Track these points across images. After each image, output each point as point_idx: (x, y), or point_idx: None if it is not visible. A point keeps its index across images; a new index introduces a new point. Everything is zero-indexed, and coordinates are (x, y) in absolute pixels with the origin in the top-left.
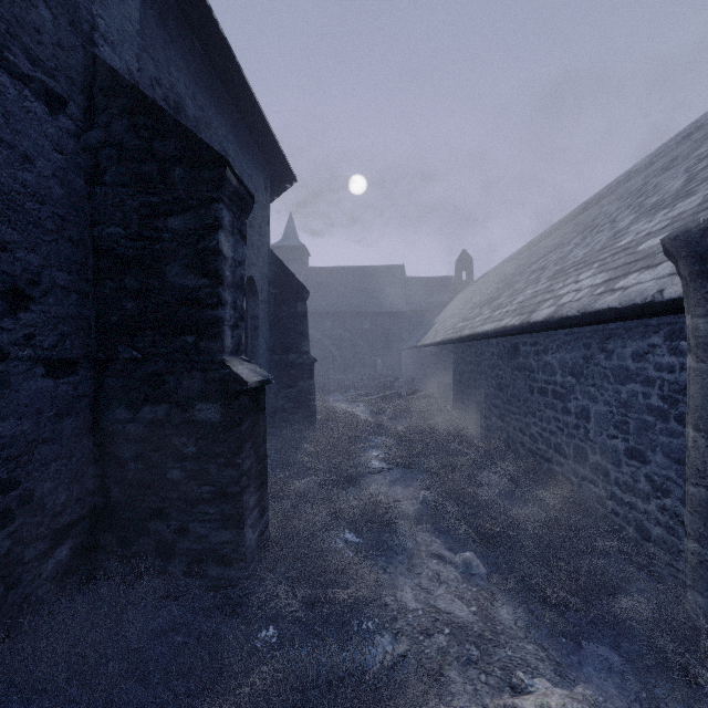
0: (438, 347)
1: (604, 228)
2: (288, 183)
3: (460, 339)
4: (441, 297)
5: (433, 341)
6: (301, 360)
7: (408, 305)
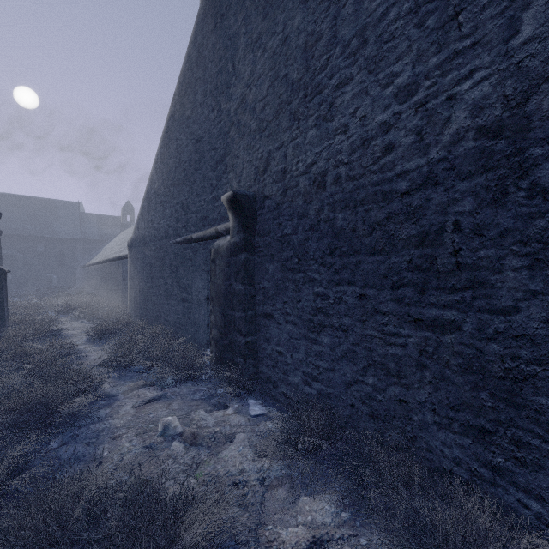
0: (97, 266)
1: None
2: None
3: (104, 261)
4: (112, 231)
5: (94, 262)
6: None
7: (83, 235)
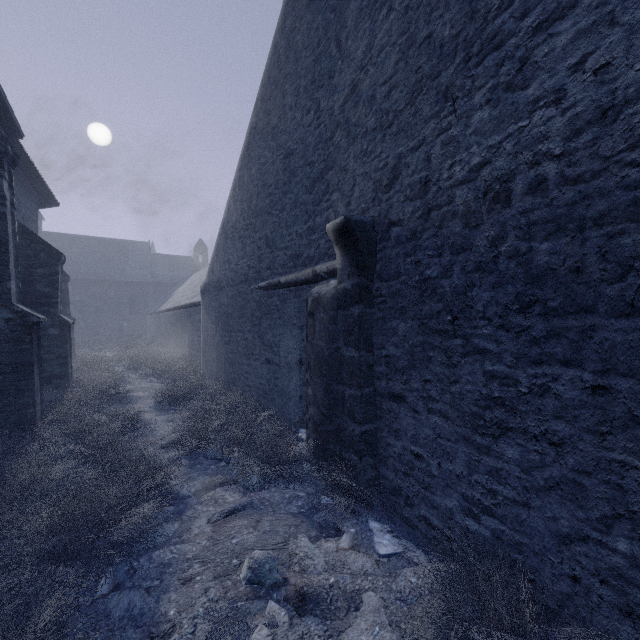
0: (168, 313)
1: None
2: (52, 205)
3: (175, 308)
4: (184, 273)
5: (164, 309)
6: None
7: (154, 278)
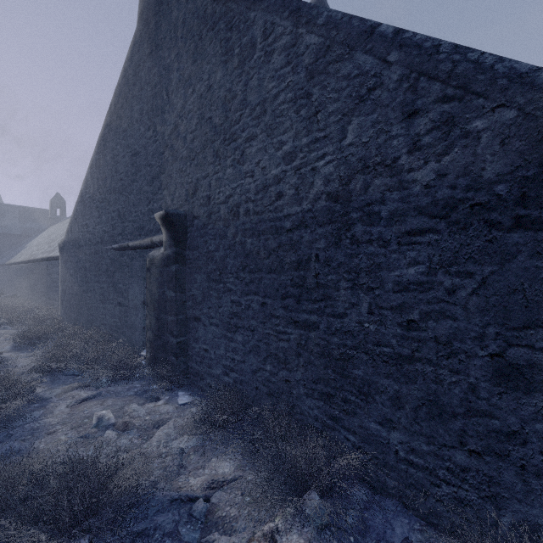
0: (20, 265)
1: None
2: None
3: (29, 261)
4: (38, 225)
5: (16, 261)
6: None
7: (1, 228)
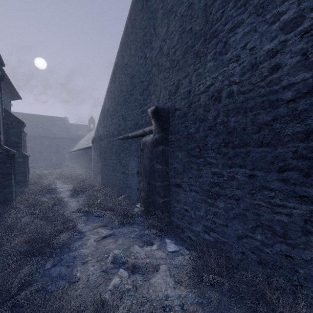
0: (75, 152)
1: None
2: (18, 98)
3: (79, 149)
4: (83, 133)
5: (73, 150)
6: None
7: (68, 135)
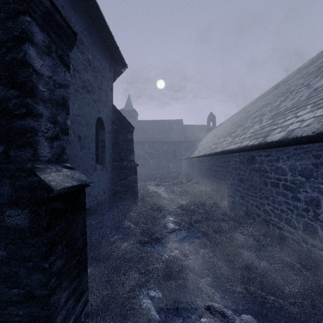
0: (201, 158)
1: (302, 89)
2: (123, 68)
3: (215, 153)
4: (200, 134)
5: (198, 155)
6: (130, 164)
7: (185, 138)
